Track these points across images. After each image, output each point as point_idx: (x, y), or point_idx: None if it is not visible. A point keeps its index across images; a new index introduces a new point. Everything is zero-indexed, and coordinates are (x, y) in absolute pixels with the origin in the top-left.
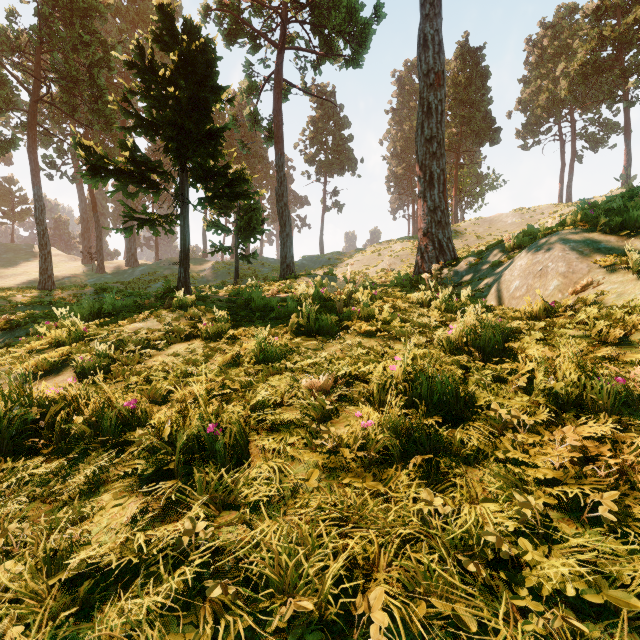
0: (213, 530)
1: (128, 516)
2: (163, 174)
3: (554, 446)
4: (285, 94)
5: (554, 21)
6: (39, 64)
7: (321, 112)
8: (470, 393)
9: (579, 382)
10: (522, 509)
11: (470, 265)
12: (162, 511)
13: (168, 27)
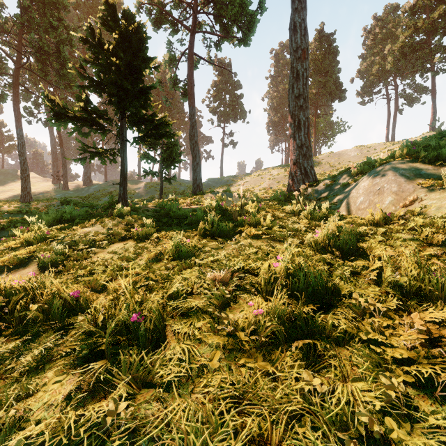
0: (132, 410)
1: (65, 393)
2: (108, 120)
3: (404, 329)
4: (196, 64)
5: (383, 16)
6: (21, 42)
7: (221, 77)
8: (335, 284)
9: (418, 276)
10: (387, 390)
11: (327, 185)
12: (93, 388)
13: (112, 14)
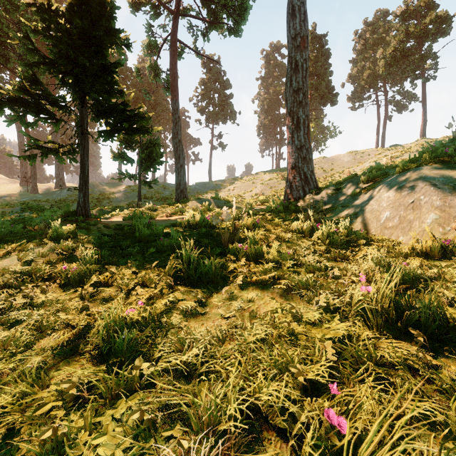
0: None
1: None
2: (64, 107)
3: None
4: (180, 53)
5: (373, 21)
6: None
7: (209, 75)
8: None
9: None
10: None
11: (331, 194)
12: None
13: None
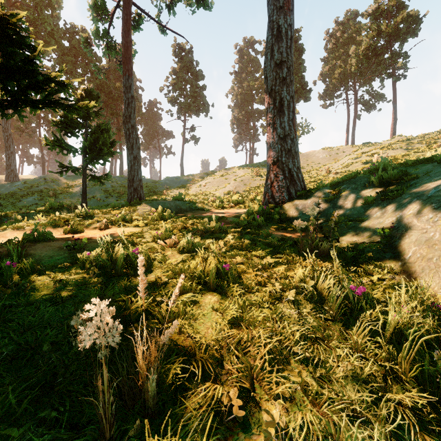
0: None
1: None
2: None
3: None
4: (137, 22)
5: (344, 21)
6: None
7: (181, 64)
8: None
9: None
10: None
11: (328, 199)
12: None
13: None
